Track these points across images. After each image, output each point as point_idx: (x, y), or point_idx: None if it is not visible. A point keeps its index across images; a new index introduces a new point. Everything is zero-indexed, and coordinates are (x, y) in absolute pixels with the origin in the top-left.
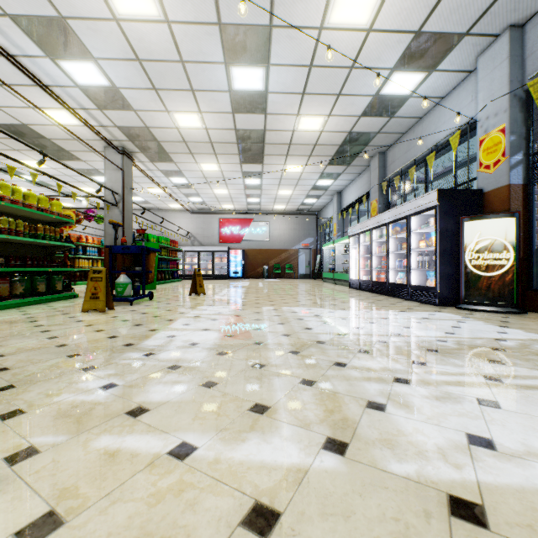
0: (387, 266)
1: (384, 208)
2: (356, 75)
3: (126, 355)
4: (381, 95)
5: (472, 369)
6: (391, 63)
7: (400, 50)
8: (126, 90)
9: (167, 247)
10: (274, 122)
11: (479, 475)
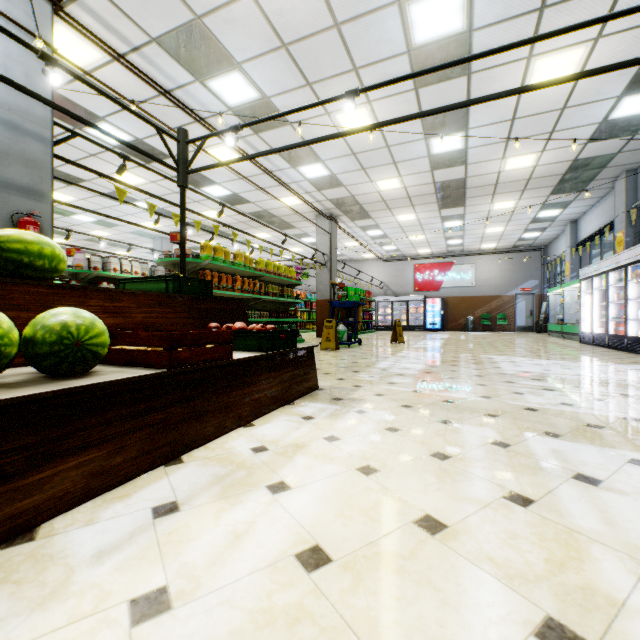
0: (624, 316)
1: (635, 241)
2: (571, 112)
3: (370, 369)
4: (610, 120)
5: (617, 391)
6: (615, 92)
7: (625, 80)
8: (340, 174)
9: (363, 298)
10: (475, 169)
11: (549, 407)
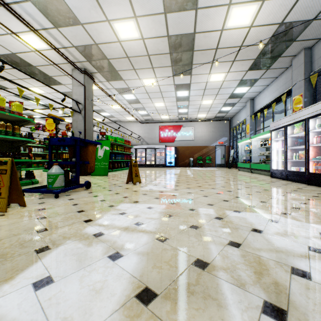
0: None
1: (310, 101)
2: None
3: None
4: None
5: None
6: None
7: None
8: None
9: (122, 145)
10: (204, 20)
11: None
